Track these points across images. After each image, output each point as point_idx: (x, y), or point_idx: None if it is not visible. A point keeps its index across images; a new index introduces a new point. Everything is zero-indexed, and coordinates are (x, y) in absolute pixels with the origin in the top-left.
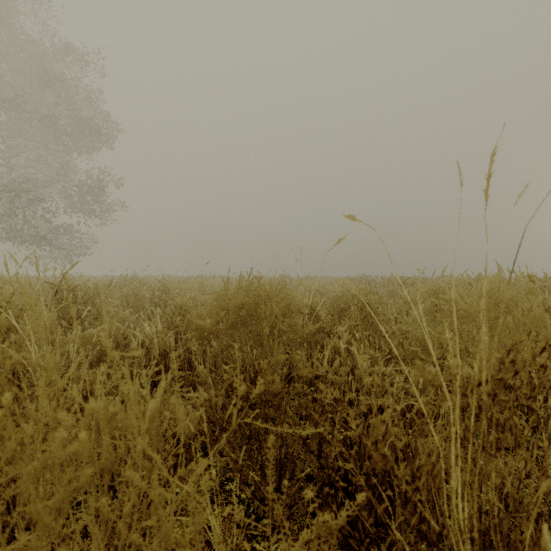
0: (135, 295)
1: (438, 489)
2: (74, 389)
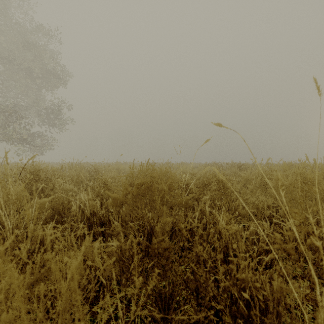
0: (77, 175)
1: (280, 316)
2: (17, 251)
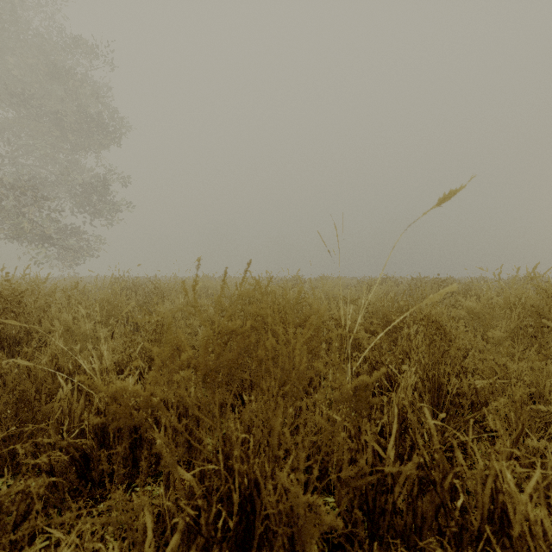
0: (113, 301)
1: None
2: None
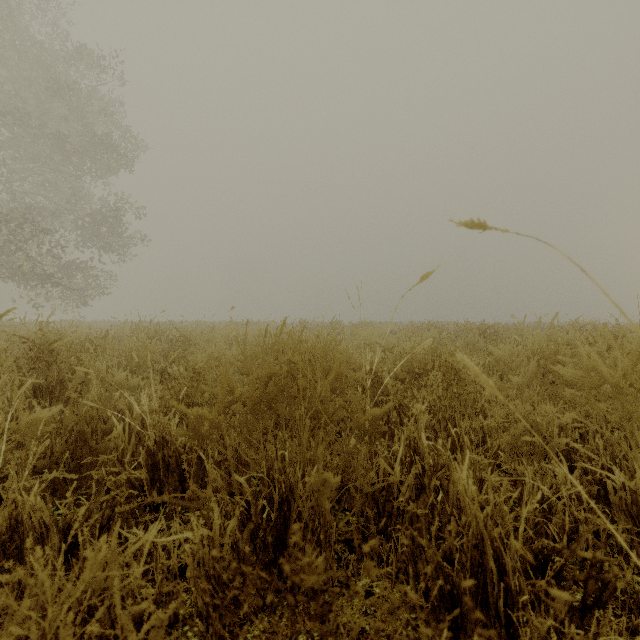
0: (141, 350)
1: None
2: None
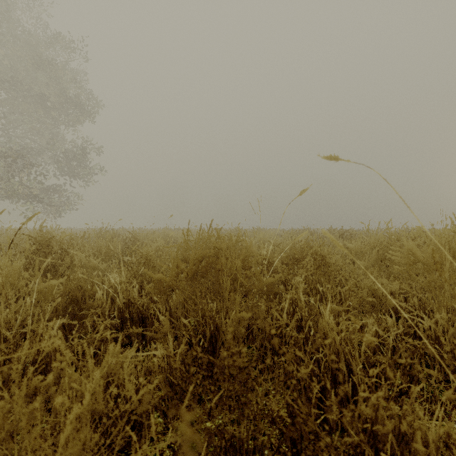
0: (107, 245)
1: None
2: None
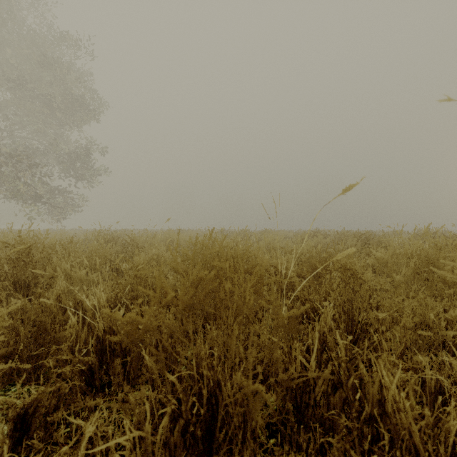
0: (99, 252)
1: None
2: None
